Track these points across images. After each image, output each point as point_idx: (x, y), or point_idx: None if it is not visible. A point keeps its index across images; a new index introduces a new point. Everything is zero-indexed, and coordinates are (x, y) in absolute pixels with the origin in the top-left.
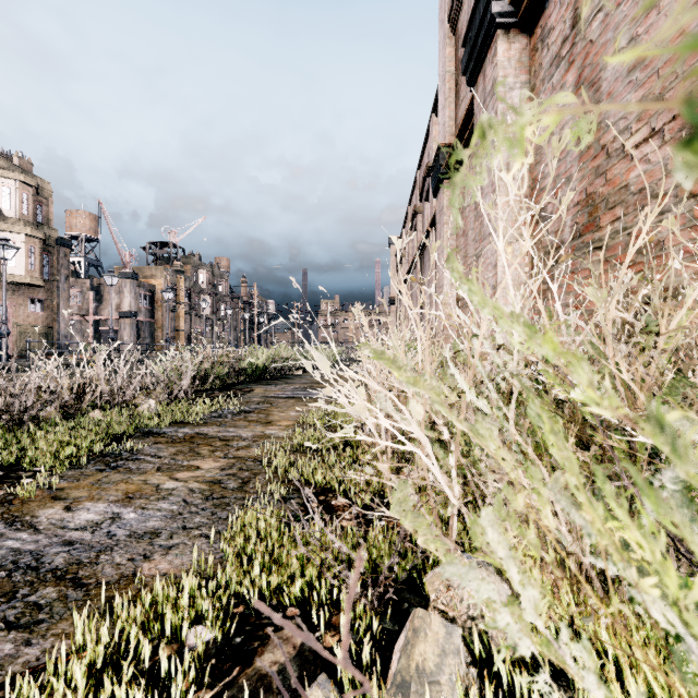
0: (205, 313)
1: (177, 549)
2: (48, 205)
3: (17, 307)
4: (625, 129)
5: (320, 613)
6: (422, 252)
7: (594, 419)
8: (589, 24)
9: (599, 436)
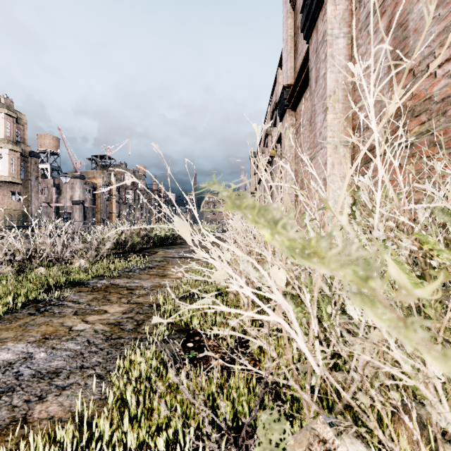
0: (129, 202)
1: (69, 389)
2: (24, 130)
3: (3, 197)
4: (429, 54)
5: None
6: (271, 160)
7: None
8: None
9: None
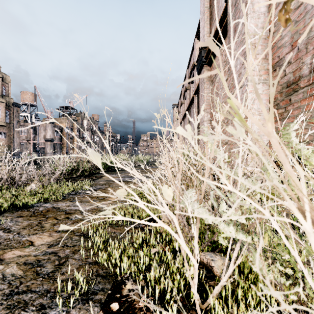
0: (87, 140)
1: None
2: (8, 87)
3: None
4: None
5: None
6: (190, 108)
7: None
8: None
9: None
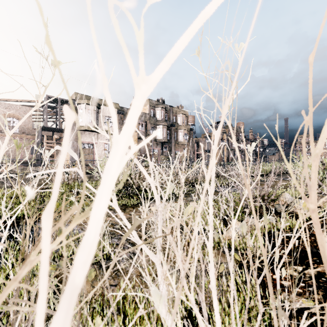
0: (234, 148)
1: None
2: (187, 119)
3: (181, 151)
4: None
5: None
6: None
7: None
8: None
9: None
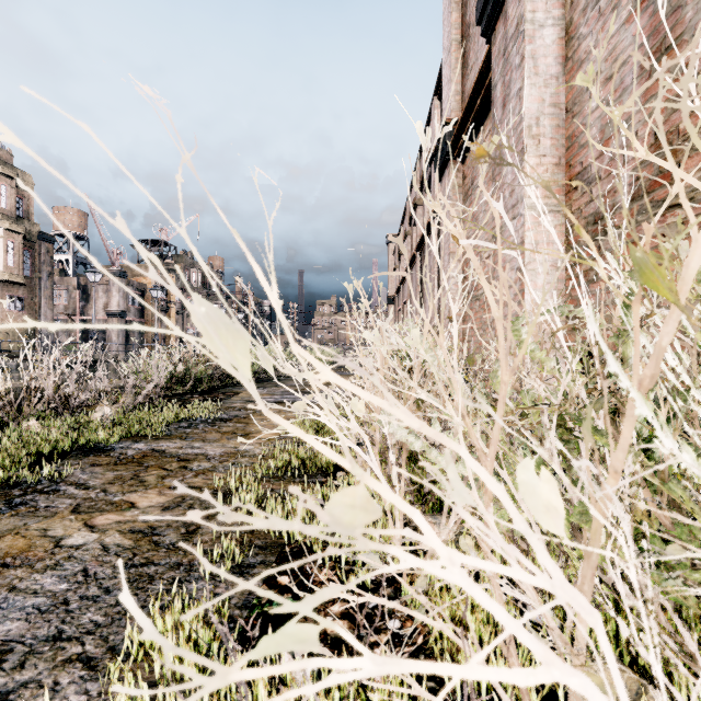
0: None
1: (16, 699)
2: (29, 198)
3: None
4: None
5: None
6: (422, 246)
7: None
8: None
9: None
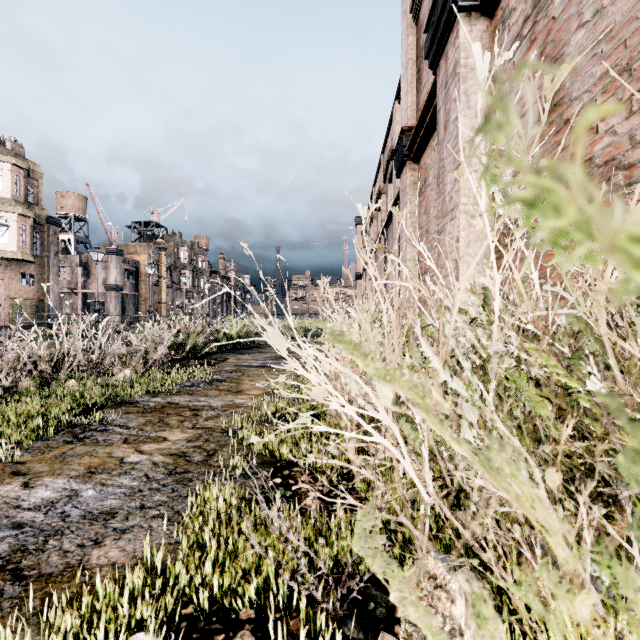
0: (186, 287)
1: (131, 532)
2: (39, 186)
3: (10, 281)
4: (589, 102)
5: (277, 615)
6: (386, 230)
7: (595, 407)
8: (551, 1)
9: (597, 426)
